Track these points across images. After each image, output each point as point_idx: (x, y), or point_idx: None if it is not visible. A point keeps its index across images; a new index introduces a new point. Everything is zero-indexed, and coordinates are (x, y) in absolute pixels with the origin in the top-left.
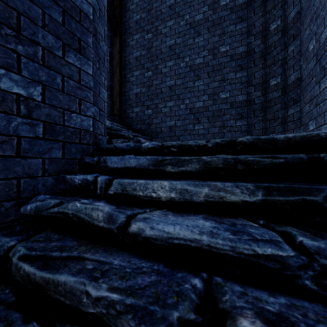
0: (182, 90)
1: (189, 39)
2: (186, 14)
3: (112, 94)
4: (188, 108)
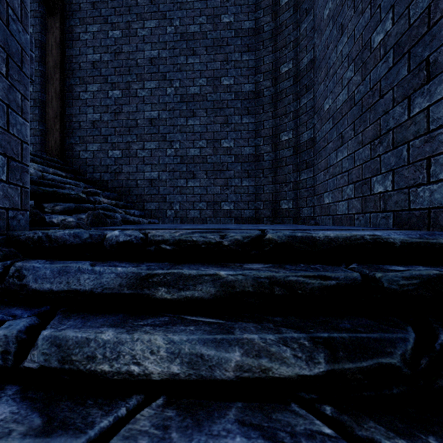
0: (169, 128)
1: (180, 56)
2: (175, 18)
3: (45, 114)
4: (179, 155)
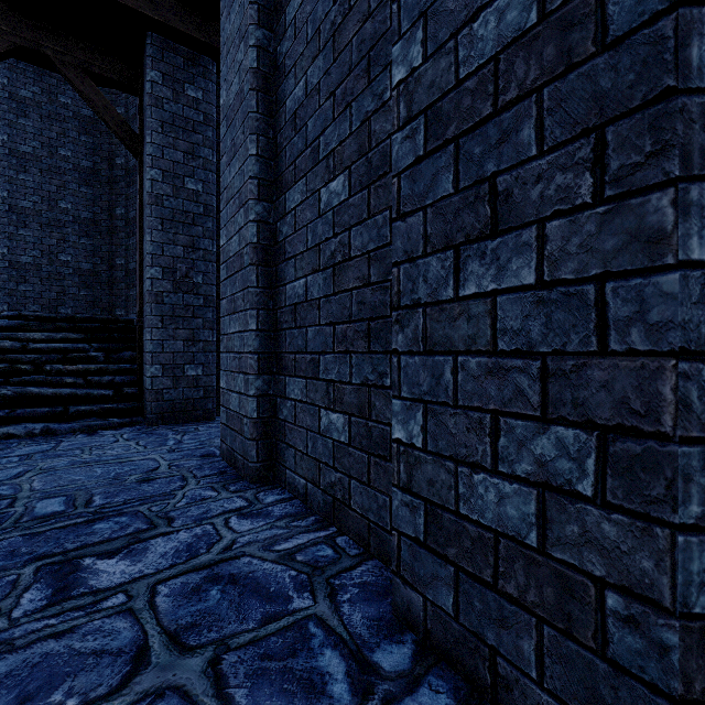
0: None
1: (9, 169)
2: (3, 133)
3: None
4: (8, 260)
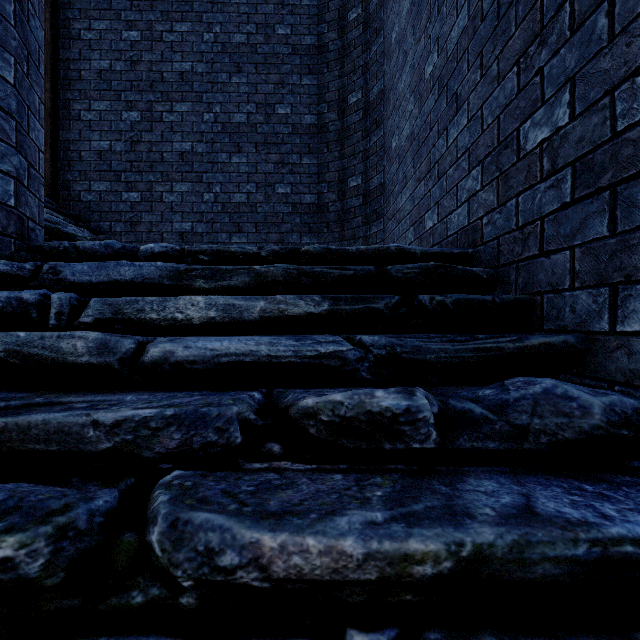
0: (206, 166)
1: (221, 72)
2: (215, 23)
3: None
4: (220, 202)
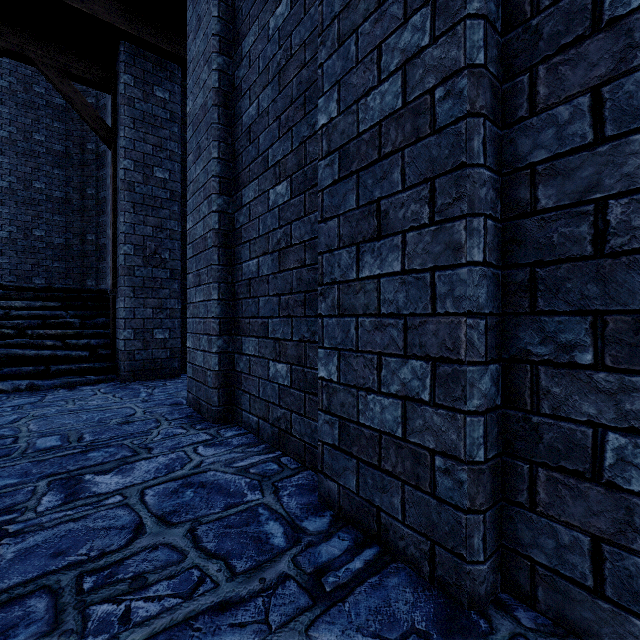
0: None
1: None
2: None
3: None
4: None
